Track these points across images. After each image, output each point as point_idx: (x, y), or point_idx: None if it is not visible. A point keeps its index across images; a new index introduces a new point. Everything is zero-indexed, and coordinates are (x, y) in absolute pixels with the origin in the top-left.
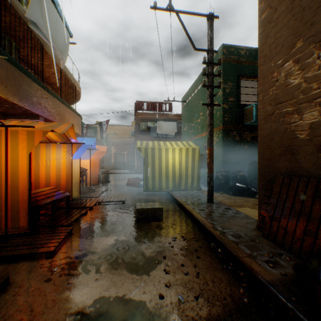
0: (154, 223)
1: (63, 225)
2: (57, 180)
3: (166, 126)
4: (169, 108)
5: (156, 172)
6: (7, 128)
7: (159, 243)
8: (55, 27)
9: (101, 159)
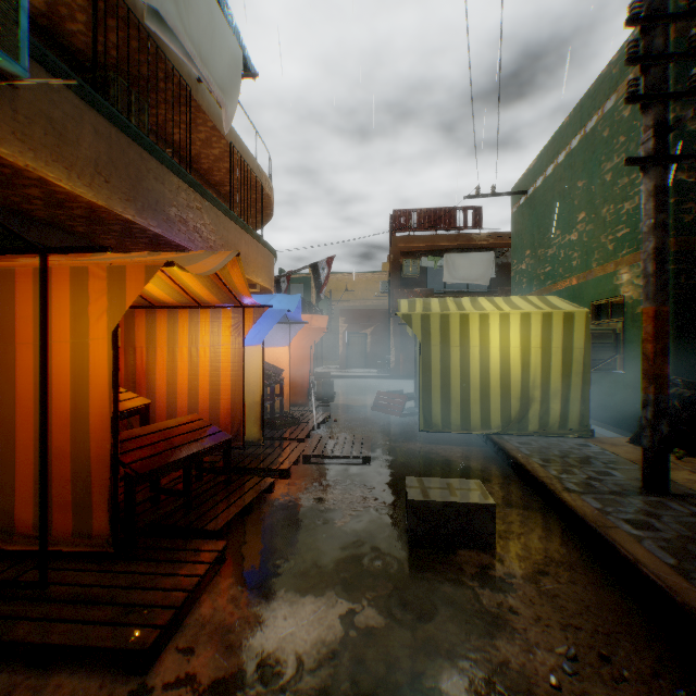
0: (468, 555)
1: (206, 530)
2: (211, 397)
3: (468, 263)
4: (475, 220)
5: (454, 380)
6: (43, 256)
7: (507, 671)
8: (207, 28)
9: (317, 345)
